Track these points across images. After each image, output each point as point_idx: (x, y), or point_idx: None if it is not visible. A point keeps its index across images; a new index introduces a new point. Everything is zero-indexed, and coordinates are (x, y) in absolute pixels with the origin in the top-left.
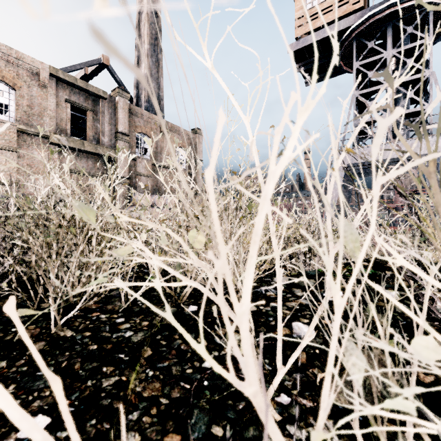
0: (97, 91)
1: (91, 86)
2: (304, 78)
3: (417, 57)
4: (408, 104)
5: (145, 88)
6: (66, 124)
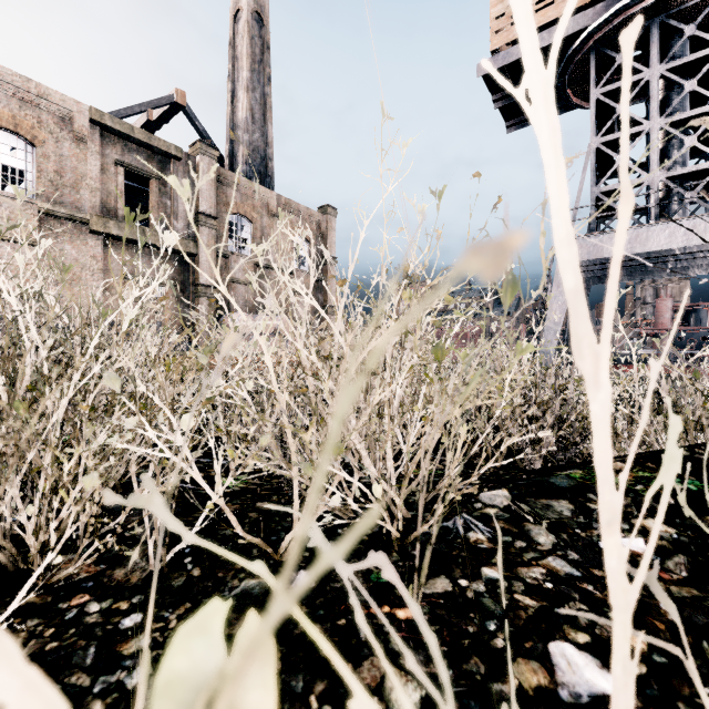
0: (166, 146)
1: (157, 139)
2: (504, 119)
3: (702, 77)
4: (687, 158)
5: (244, 142)
6: (117, 200)
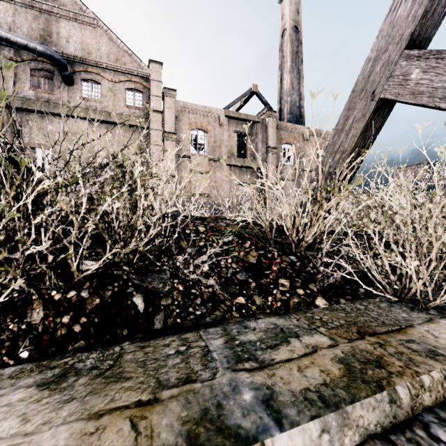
0: (253, 118)
1: (250, 116)
2: None
3: None
4: None
5: (288, 102)
6: (234, 149)
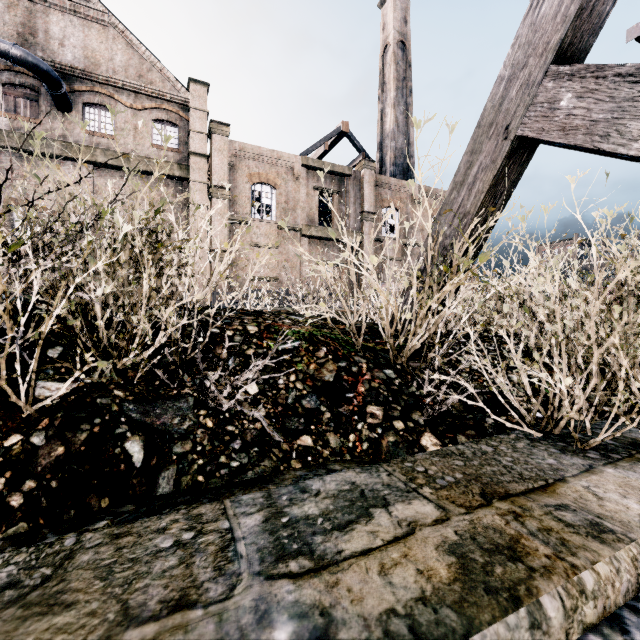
0: (342, 169)
1: (337, 166)
2: None
3: None
4: None
5: (391, 148)
6: (314, 213)
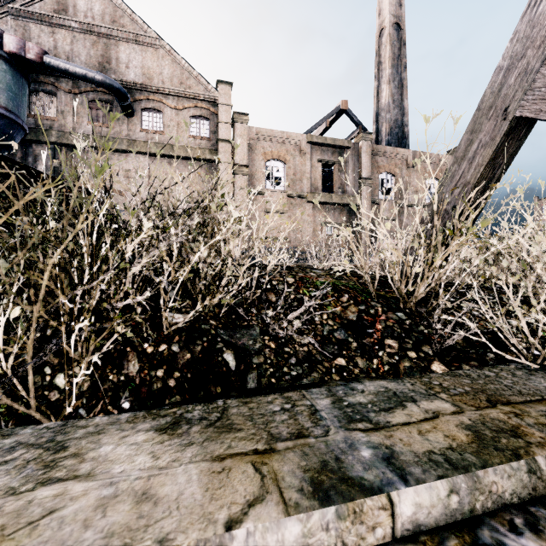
0: (342, 143)
1: (338, 140)
2: None
3: None
4: None
5: (386, 120)
6: (318, 182)
